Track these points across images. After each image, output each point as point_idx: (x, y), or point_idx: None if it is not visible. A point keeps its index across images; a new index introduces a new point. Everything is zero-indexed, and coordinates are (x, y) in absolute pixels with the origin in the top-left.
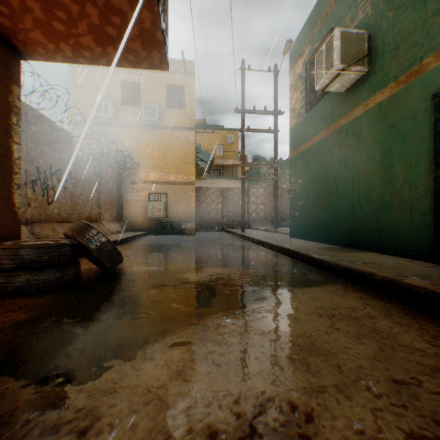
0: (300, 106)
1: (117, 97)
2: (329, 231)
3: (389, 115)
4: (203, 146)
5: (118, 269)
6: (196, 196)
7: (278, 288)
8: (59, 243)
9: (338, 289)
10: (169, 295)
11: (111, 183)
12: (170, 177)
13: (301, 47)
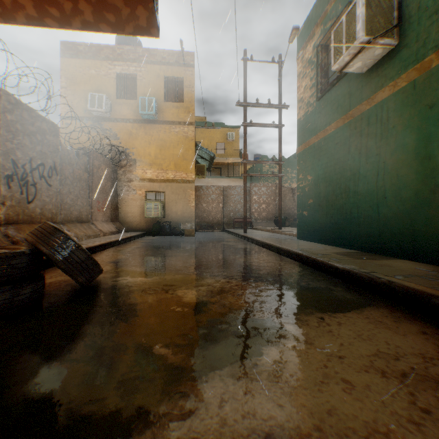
0: (309, 95)
1: (113, 90)
2: (346, 233)
3: (427, 94)
4: (203, 143)
5: (98, 282)
6: (196, 195)
7: (302, 314)
8: (9, 253)
9: (383, 315)
10: (153, 328)
11: (105, 181)
12: (168, 175)
13: (311, 29)
